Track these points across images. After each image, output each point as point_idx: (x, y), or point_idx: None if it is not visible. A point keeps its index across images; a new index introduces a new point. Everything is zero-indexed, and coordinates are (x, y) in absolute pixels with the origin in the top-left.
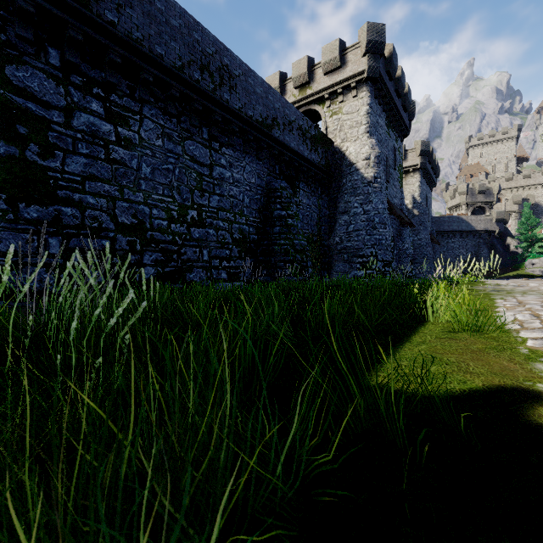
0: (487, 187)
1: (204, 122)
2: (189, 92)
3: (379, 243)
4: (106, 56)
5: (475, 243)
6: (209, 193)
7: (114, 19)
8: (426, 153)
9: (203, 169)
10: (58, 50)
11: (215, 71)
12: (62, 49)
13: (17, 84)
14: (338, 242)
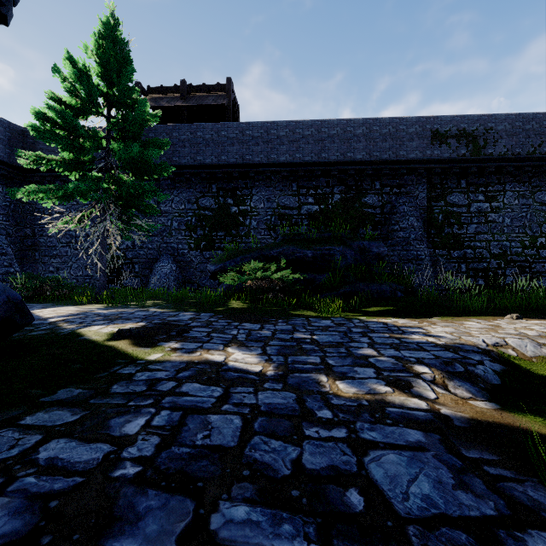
0: None
1: None
2: (539, 163)
3: None
4: (485, 170)
5: None
6: None
7: (491, 151)
8: None
9: None
10: (464, 179)
11: None
12: (466, 178)
13: (450, 202)
14: None
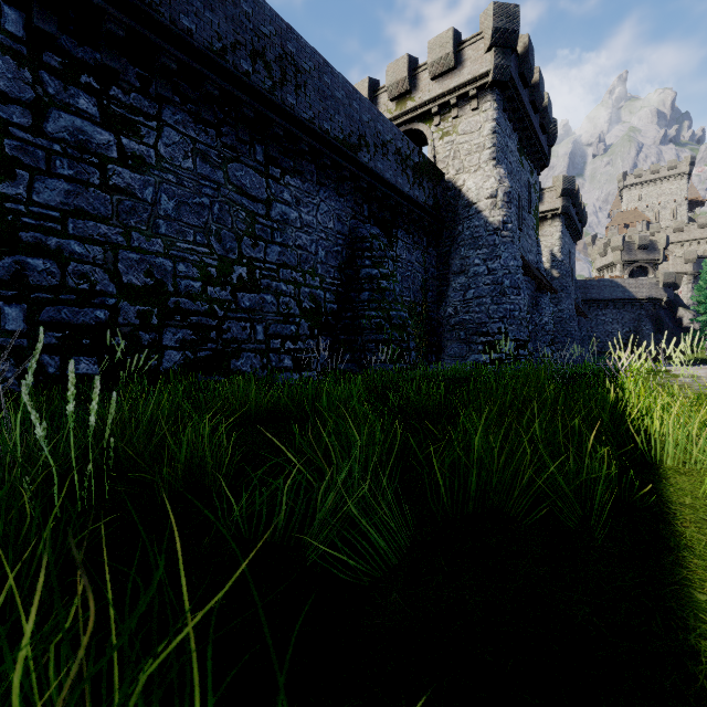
0: (650, 240)
1: (258, 137)
2: (234, 90)
3: (510, 316)
4: (102, 26)
5: (634, 315)
6: (265, 241)
7: None
8: (569, 193)
9: (256, 206)
10: (20, 11)
11: (273, 61)
12: (28, 11)
13: None
14: (452, 314)
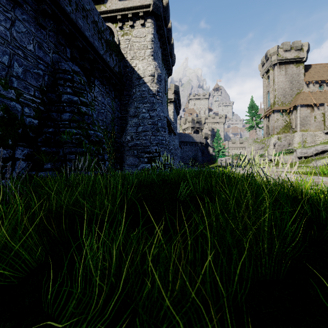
0: (200, 120)
1: None
2: None
3: (161, 143)
4: None
5: (196, 148)
6: None
7: None
8: (177, 93)
9: None
10: None
11: None
12: None
13: None
14: (130, 140)
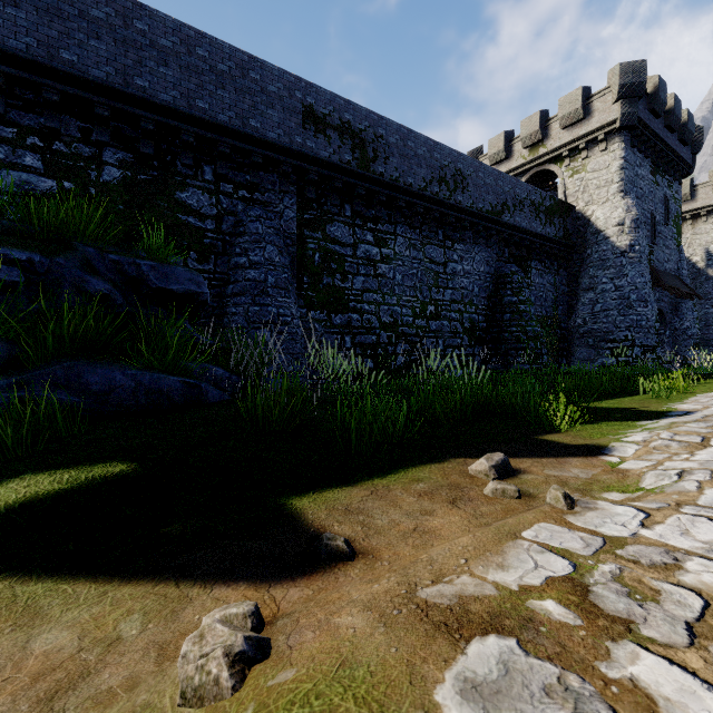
0: None
1: (440, 225)
2: (430, 206)
3: (637, 325)
4: (375, 198)
5: None
6: (443, 288)
7: (382, 171)
8: None
9: (438, 267)
10: (349, 205)
11: (450, 179)
12: (351, 203)
13: (331, 236)
14: (581, 324)
